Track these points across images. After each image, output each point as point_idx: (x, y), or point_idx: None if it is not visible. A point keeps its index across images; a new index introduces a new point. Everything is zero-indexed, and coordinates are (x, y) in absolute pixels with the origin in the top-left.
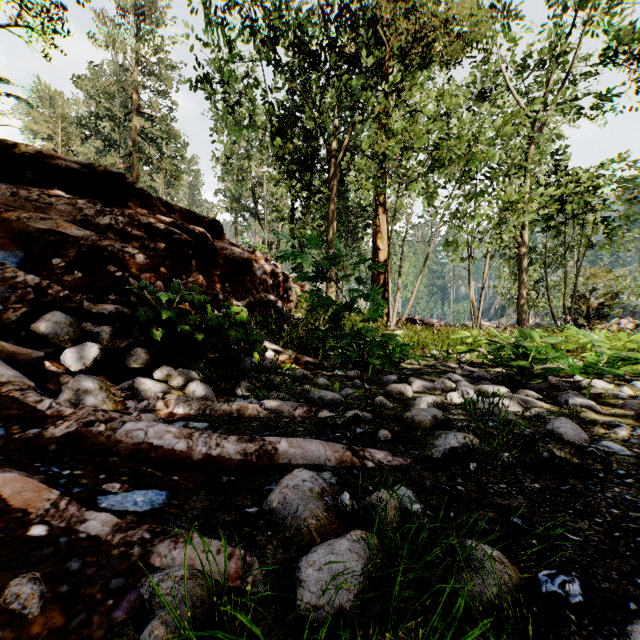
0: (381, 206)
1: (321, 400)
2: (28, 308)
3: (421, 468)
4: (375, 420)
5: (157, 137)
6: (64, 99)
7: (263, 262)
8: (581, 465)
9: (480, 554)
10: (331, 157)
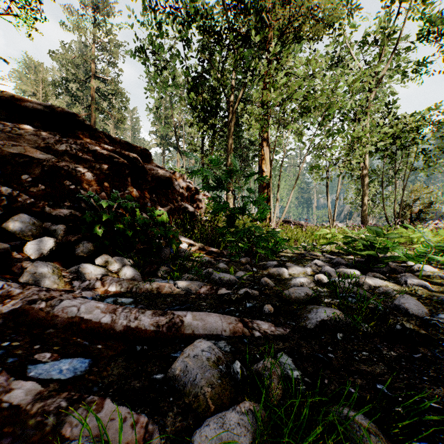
0: (265, 141)
1: (220, 280)
2: (2, 211)
3: (298, 337)
4: (261, 296)
5: (108, 94)
6: (44, 68)
7: (181, 180)
8: (427, 335)
9: (356, 425)
10: (230, 106)
